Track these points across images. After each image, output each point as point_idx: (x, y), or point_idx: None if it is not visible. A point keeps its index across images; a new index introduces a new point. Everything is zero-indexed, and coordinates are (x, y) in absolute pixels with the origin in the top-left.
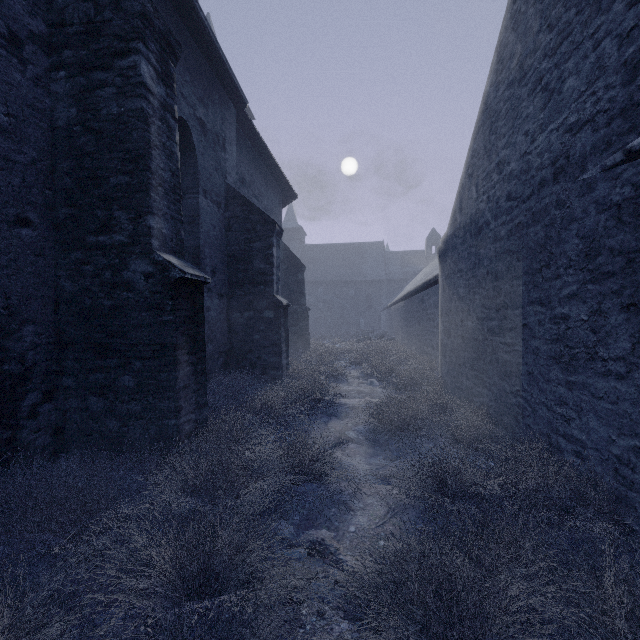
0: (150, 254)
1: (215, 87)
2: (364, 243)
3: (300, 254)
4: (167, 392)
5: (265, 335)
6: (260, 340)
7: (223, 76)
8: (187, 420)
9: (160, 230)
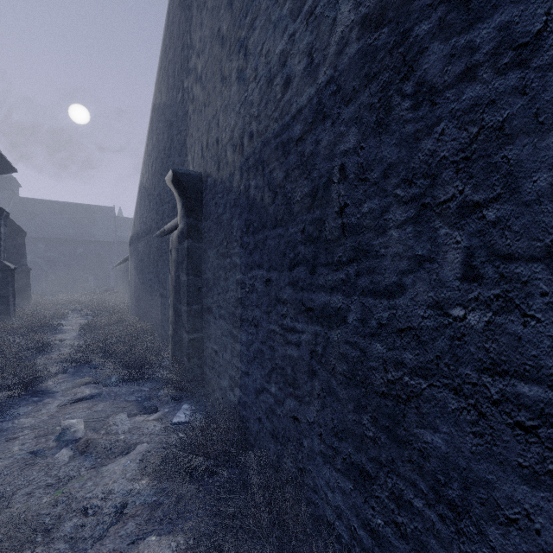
0: None
1: None
2: (94, 206)
3: (12, 206)
4: None
5: None
6: None
7: None
8: None
9: None
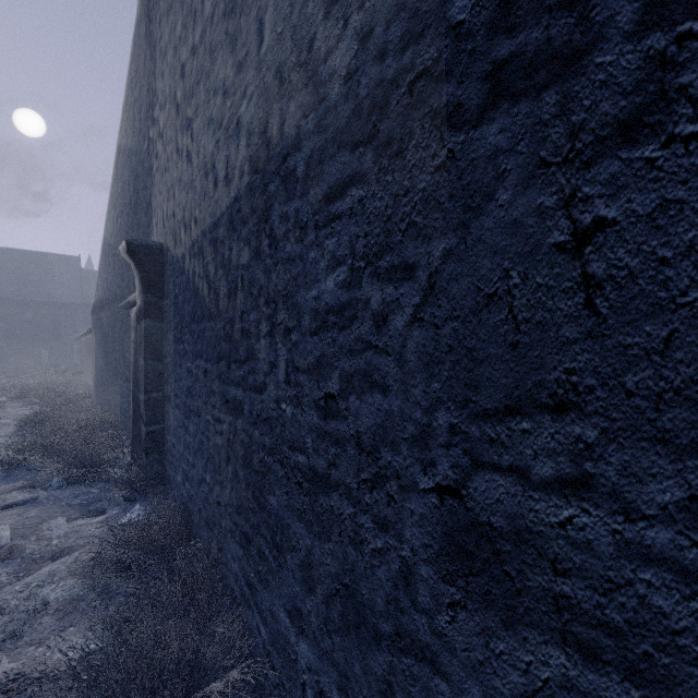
0: None
1: None
2: (50, 254)
3: None
4: None
5: None
6: None
7: None
8: None
9: None
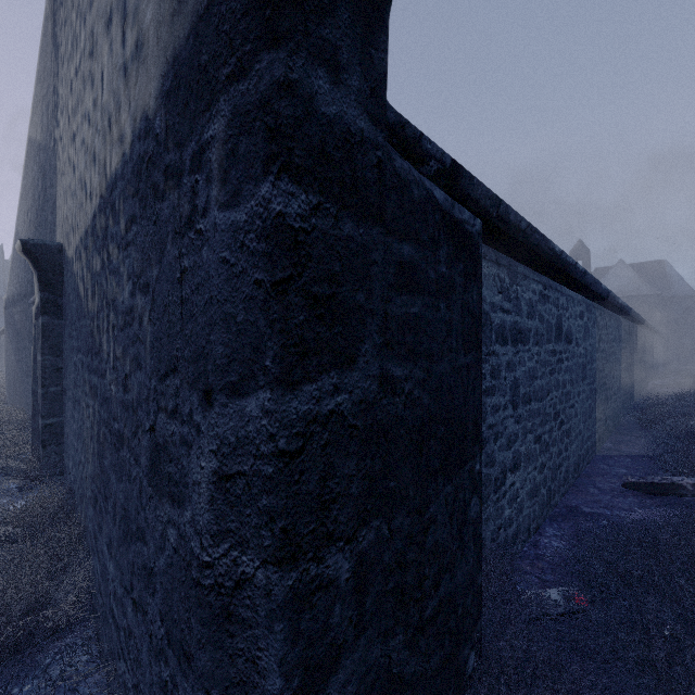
0: None
1: None
2: None
3: None
4: None
5: None
6: None
7: None
8: None
9: None
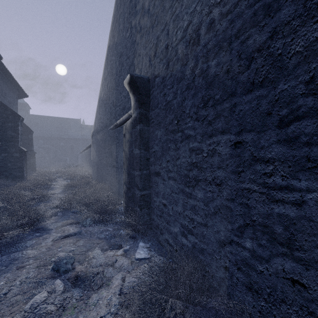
0: None
1: None
2: (69, 118)
3: (26, 119)
4: None
5: (14, 164)
6: (11, 166)
7: None
8: None
9: None
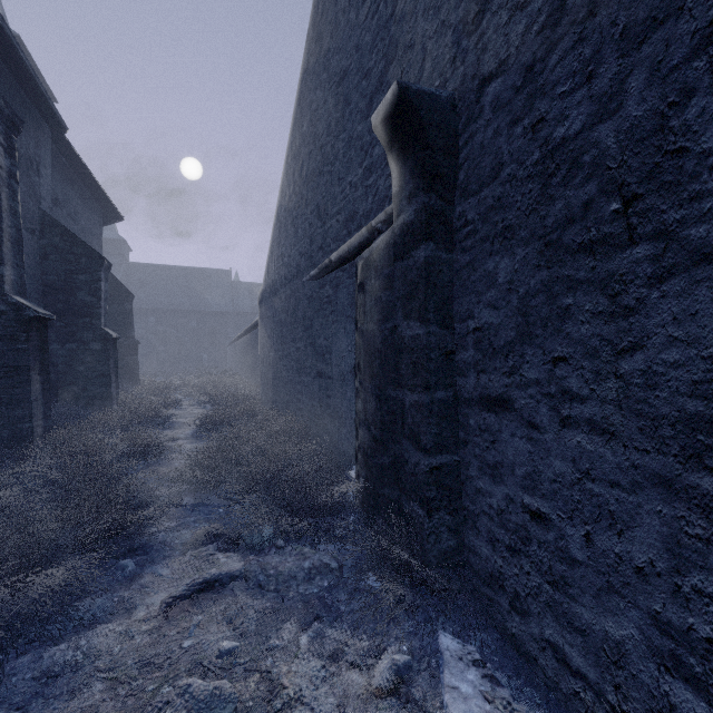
0: (3, 296)
1: (29, 110)
2: (208, 269)
3: (122, 273)
4: (21, 403)
5: (92, 367)
6: (85, 372)
7: (40, 102)
8: (38, 425)
9: (10, 277)
